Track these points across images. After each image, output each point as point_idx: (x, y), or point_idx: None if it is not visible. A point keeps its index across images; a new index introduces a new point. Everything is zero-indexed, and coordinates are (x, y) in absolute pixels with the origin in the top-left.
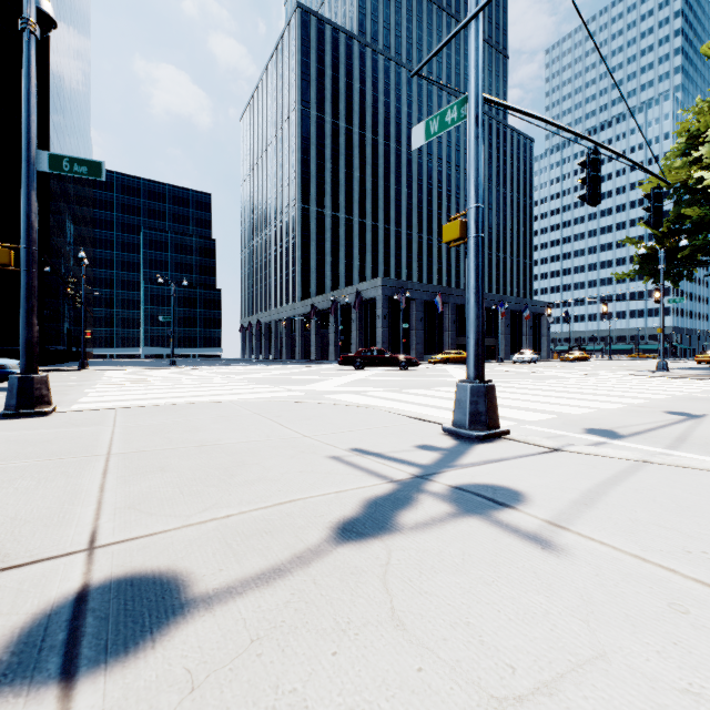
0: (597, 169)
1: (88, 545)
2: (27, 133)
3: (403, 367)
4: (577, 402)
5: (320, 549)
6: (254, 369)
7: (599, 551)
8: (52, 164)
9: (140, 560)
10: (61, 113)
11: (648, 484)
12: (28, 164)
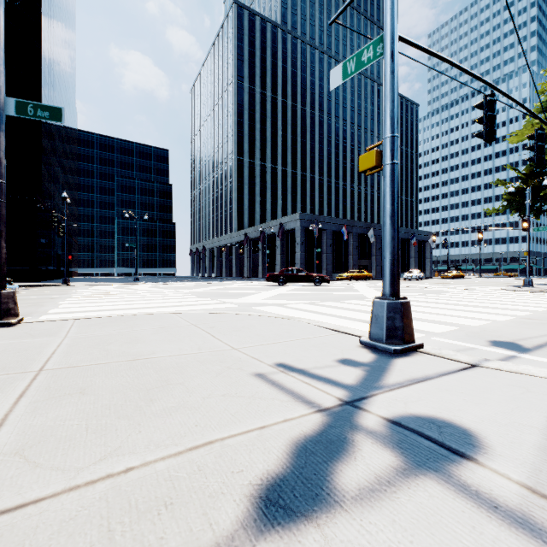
0: (493, 109)
1: None
2: None
3: (317, 283)
4: (470, 314)
5: (232, 546)
6: (199, 285)
7: None
8: (18, 109)
9: None
10: (51, 86)
11: None
12: None
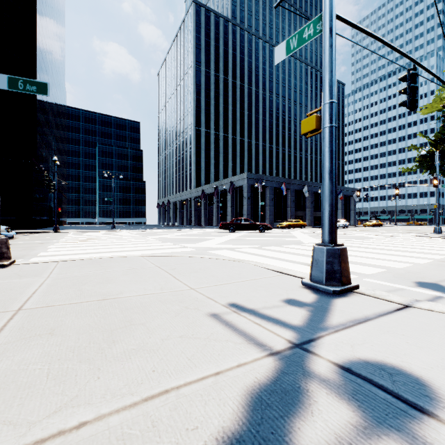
0: (415, 81)
1: None
2: None
3: (261, 231)
4: (393, 257)
5: None
6: (164, 232)
7: None
8: (10, 84)
9: None
10: (45, 71)
11: None
12: None
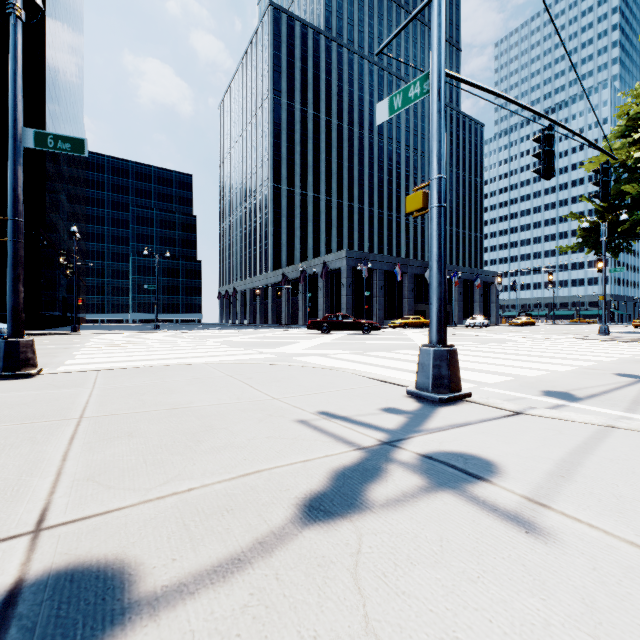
0: (551, 144)
1: (34, 526)
2: (13, 112)
3: (365, 331)
4: (530, 364)
5: (284, 532)
6: (230, 333)
7: (590, 537)
8: (37, 141)
9: (87, 546)
10: (56, 101)
11: (621, 452)
12: (14, 141)
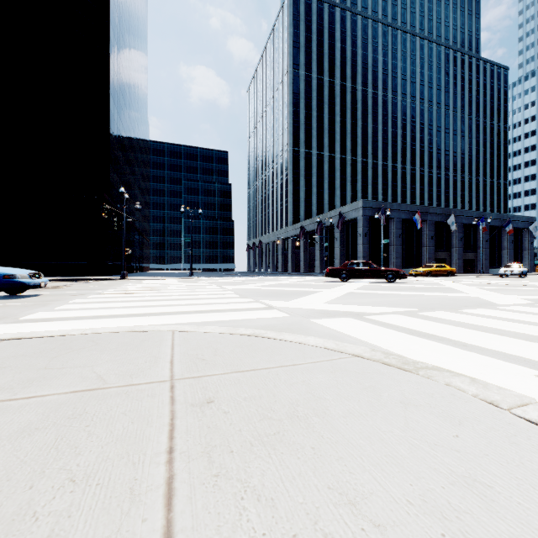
0: None
1: None
2: None
3: (390, 279)
4: None
5: None
6: (250, 280)
7: None
8: None
9: None
10: (120, 94)
11: None
12: None
